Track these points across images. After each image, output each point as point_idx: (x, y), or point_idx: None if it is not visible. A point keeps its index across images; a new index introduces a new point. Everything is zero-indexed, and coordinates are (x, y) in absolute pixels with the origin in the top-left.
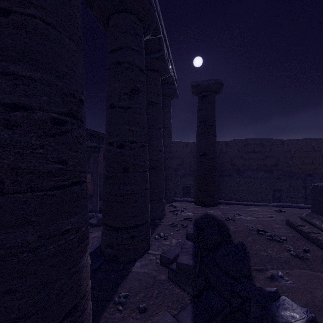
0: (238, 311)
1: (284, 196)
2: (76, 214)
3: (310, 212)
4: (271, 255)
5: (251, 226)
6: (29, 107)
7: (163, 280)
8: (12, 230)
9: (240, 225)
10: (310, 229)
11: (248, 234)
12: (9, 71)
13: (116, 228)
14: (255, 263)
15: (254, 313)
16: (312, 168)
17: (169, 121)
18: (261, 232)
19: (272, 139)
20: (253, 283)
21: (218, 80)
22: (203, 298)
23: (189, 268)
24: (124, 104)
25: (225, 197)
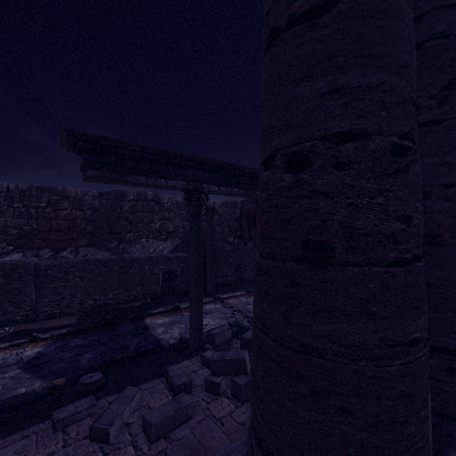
0: None
1: None
2: (423, 314)
3: None
4: None
5: None
6: (362, 133)
7: None
8: (346, 320)
9: None
10: None
11: None
12: (336, 87)
13: None
14: None
15: None
16: None
17: None
18: None
19: None
20: None
21: None
22: None
23: None
24: (429, 117)
25: None
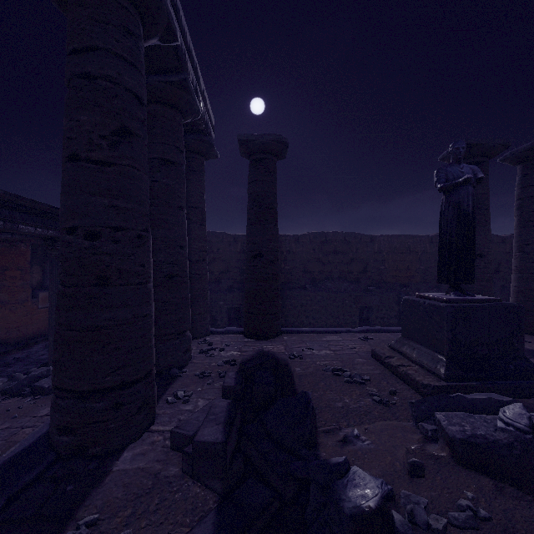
0: (293, 504)
1: (373, 316)
2: None
3: (400, 337)
4: (348, 405)
5: (325, 364)
6: None
7: (173, 477)
8: None
9: (310, 364)
10: (399, 361)
11: (319, 378)
12: None
13: (82, 393)
14: (325, 421)
15: (313, 503)
16: (407, 276)
17: (201, 197)
18: (338, 372)
19: (360, 234)
20: (317, 454)
21: (281, 137)
22: (236, 495)
23: (215, 447)
24: (101, 157)
25: (294, 322)
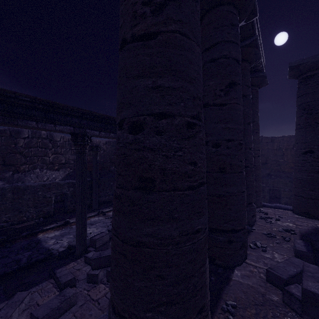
0: None
1: None
2: (203, 215)
3: None
4: None
5: None
6: (171, 114)
7: (277, 302)
8: (162, 224)
9: None
10: None
11: None
12: (157, 85)
13: (211, 229)
14: None
15: None
16: None
17: (256, 114)
18: None
19: None
20: None
21: None
22: None
23: None
24: (220, 101)
25: None
